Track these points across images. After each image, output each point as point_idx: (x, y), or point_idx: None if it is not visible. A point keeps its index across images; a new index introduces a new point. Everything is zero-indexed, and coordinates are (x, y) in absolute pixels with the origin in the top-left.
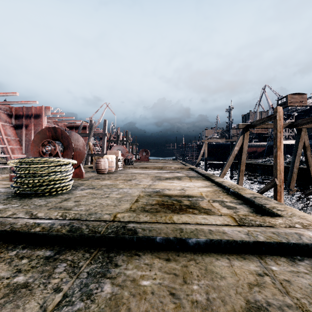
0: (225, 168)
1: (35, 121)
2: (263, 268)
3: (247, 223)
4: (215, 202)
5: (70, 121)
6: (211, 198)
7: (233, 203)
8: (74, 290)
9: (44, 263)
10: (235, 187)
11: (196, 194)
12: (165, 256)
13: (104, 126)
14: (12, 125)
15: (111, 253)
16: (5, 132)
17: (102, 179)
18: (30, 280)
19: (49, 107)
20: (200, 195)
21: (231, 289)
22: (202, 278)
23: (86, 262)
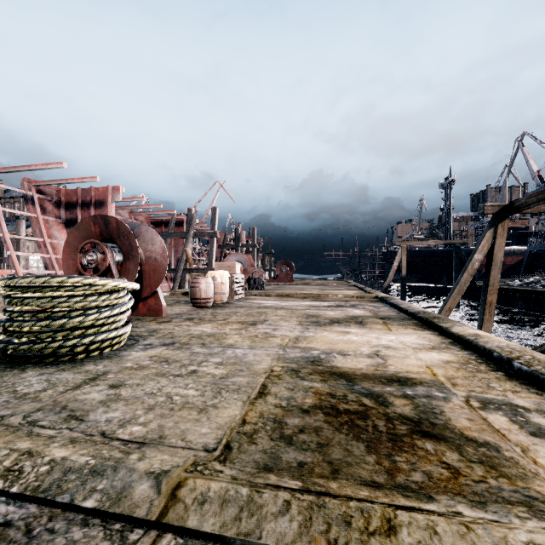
0: (452, 298)
1: (96, 212)
2: None
3: None
4: (489, 408)
5: (157, 212)
6: (471, 392)
7: None
8: None
9: None
10: (528, 359)
11: (417, 372)
12: None
13: (212, 220)
14: (60, 220)
15: None
16: (49, 233)
17: (197, 320)
18: None
19: (119, 186)
20: (431, 376)
21: None
22: None
23: None
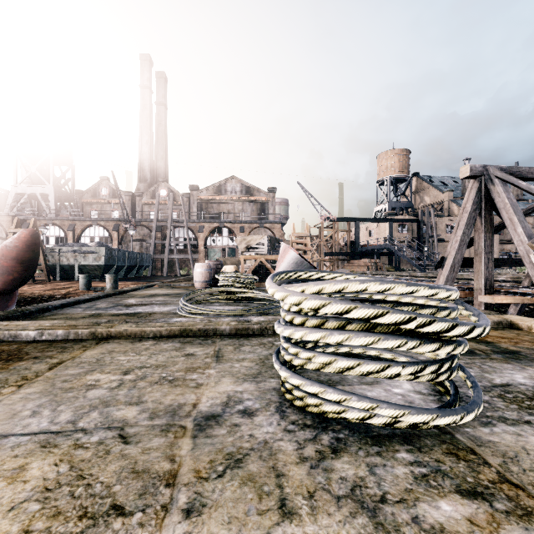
0: None
1: None
2: None
3: None
4: None
5: None
6: None
7: None
8: None
9: None
10: None
11: None
12: None
13: None
14: None
15: None
16: None
17: None
18: None
19: None
20: None
21: None
22: None
23: None
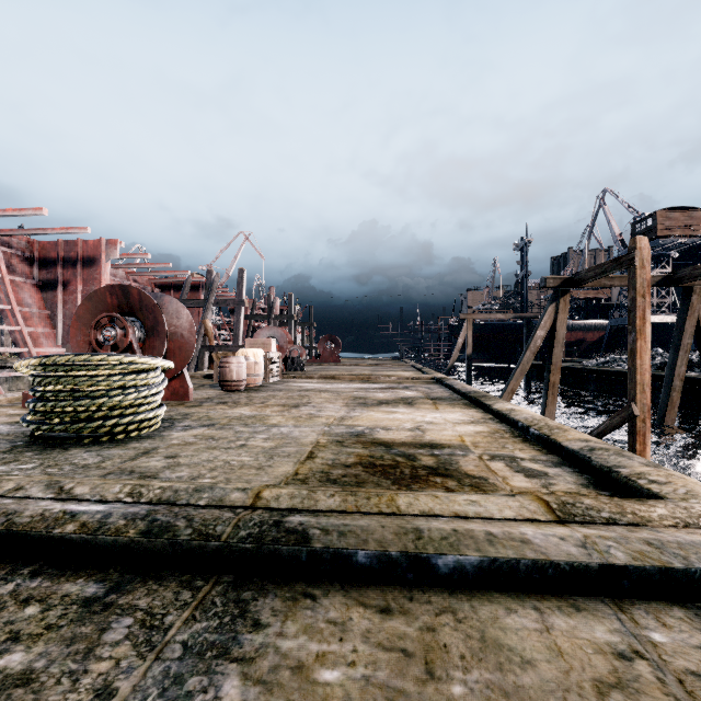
0: (514, 378)
1: (85, 272)
2: (628, 638)
3: (580, 516)
4: (495, 459)
5: (164, 273)
6: (487, 451)
7: (538, 462)
8: (147, 694)
9: (79, 615)
10: (541, 425)
11: (449, 440)
12: (380, 599)
13: (239, 285)
14: (34, 282)
15: (246, 591)
16: (19, 298)
17: (232, 404)
18: (39, 662)
19: (117, 240)
20: (460, 442)
21: (551, 698)
22: (474, 663)
23: (182, 615)
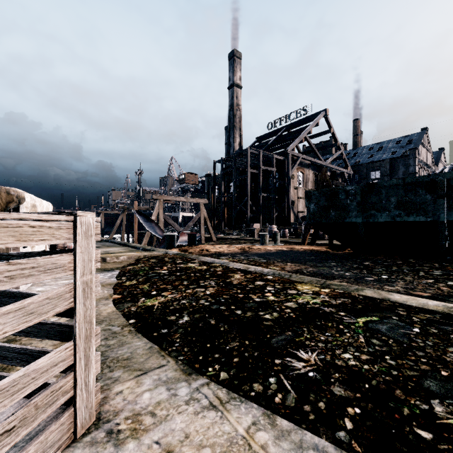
0: (111, 235)
1: None
2: None
3: None
4: None
5: None
6: None
7: None
8: None
9: None
10: None
11: None
12: None
13: None
14: None
15: None
16: None
17: None
18: None
19: None
20: None
21: None
22: None
23: None
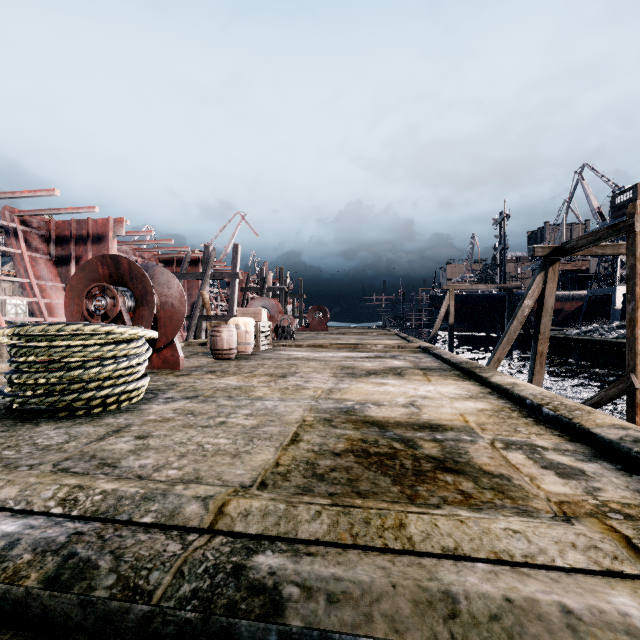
0: (501, 348)
1: (94, 248)
2: None
3: None
4: (511, 448)
5: (167, 249)
6: (497, 435)
7: (566, 453)
8: None
9: None
10: (556, 404)
11: (450, 419)
12: None
13: (234, 259)
14: (50, 258)
15: None
16: (36, 272)
17: (220, 373)
18: None
19: (123, 218)
20: (463, 423)
21: None
22: None
23: None
